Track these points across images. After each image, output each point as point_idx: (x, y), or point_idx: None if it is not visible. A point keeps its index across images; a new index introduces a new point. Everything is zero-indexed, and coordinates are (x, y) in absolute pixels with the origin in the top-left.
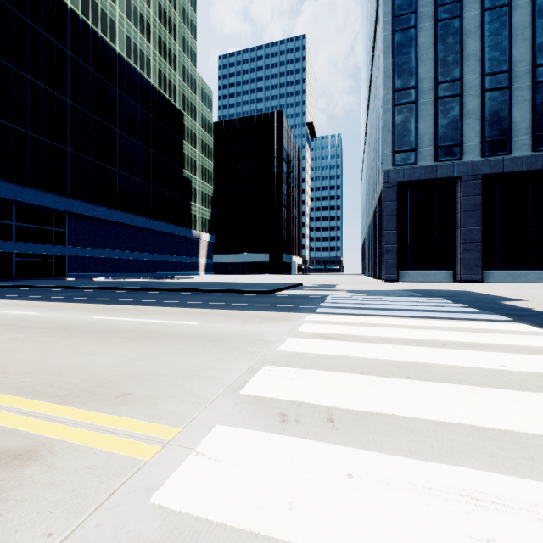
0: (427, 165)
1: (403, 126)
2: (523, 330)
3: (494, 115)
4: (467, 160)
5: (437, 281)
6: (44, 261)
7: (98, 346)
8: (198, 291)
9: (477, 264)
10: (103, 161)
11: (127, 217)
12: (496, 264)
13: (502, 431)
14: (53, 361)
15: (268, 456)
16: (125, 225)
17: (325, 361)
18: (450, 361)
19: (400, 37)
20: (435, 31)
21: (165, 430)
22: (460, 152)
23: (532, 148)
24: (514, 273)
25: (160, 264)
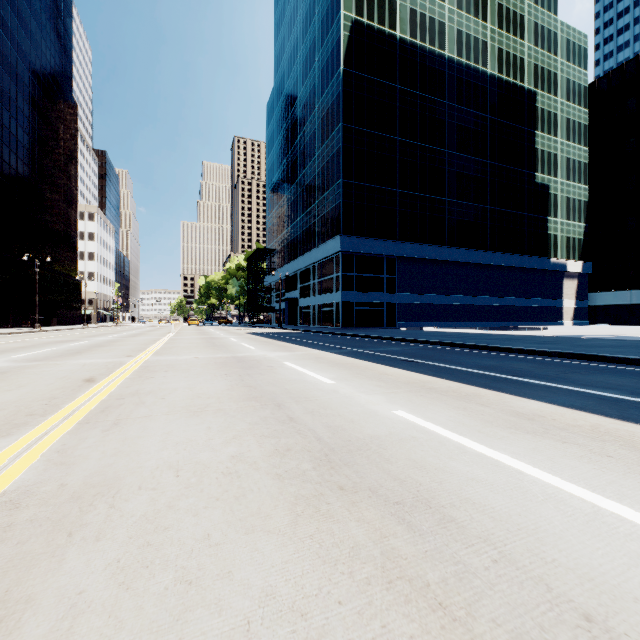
0: None
1: None
2: None
3: None
4: None
5: None
6: (377, 310)
7: None
8: (597, 359)
9: None
10: (431, 192)
11: (457, 253)
12: None
13: None
14: None
15: None
16: (455, 263)
17: None
18: None
19: None
20: None
21: None
22: None
23: None
24: None
25: (500, 310)
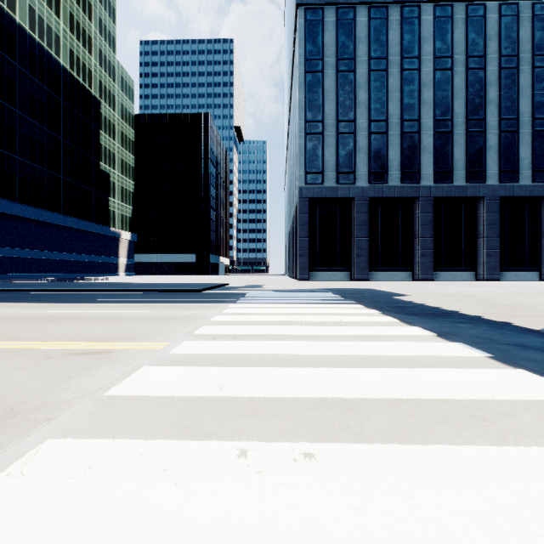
0: (331, 186)
1: (313, 152)
2: (354, 307)
3: (377, 153)
4: (359, 185)
5: (338, 280)
6: None
7: (85, 325)
8: (131, 291)
9: (365, 266)
10: None
11: (31, 211)
12: (379, 266)
13: (300, 335)
14: (64, 332)
15: (209, 344)
16: (28, 219)
17: (237, 323)
18: (301, 320)
19: (310, 78)
20: (337, 79)
21: (163, 344)
22: (354, 178)
23: (401, 180)
24: (390, 274)
25: (72, 264)
